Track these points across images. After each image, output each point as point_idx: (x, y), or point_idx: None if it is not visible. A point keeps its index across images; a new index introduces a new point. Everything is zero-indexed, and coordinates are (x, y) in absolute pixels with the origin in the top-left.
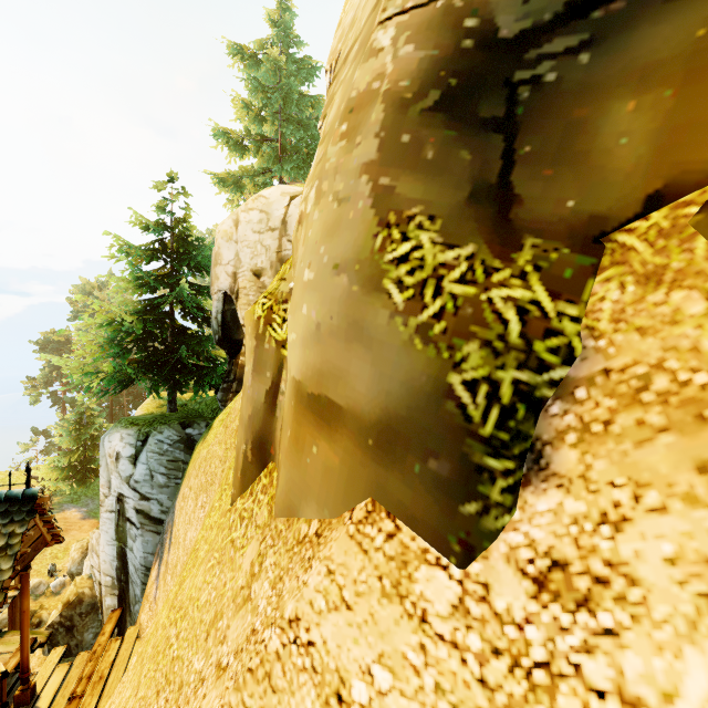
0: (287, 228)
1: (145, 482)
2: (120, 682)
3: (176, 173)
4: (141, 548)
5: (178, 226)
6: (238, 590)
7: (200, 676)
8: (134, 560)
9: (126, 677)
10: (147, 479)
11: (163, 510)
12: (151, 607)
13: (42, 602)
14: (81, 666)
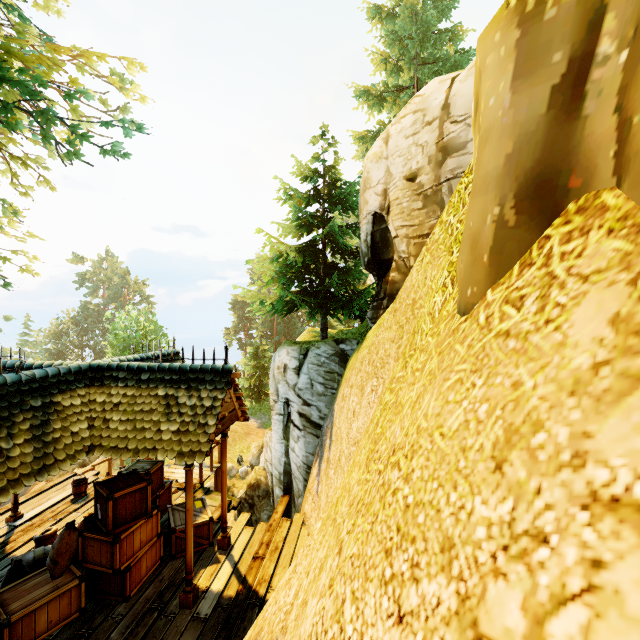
0: (449, 110)
1: (306, 390)
2: (291, 557)
3: (327, 125)
4: (303, 447)
5: (328, 174)
6: (581, 373)
7: (512, 529)
8: (297, 458)
9: (311, 541)
10: (308, 387)
11: (321, 416)
12: (313, 500)
13: (234, 482)
14: (261, 533)
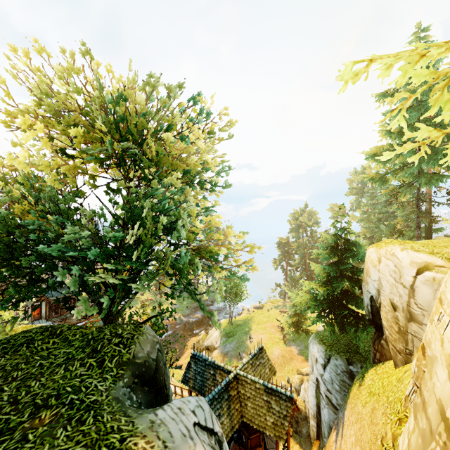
0: (413, 294)
1: (329, 383)
2: None
3: (343, 205)
4: (327, 414)
5: (344, 231)
6: None
7: None
8: (323, 416)
9: None
10: (330, 382)
11: (337, 403)
12: None
13: None
14: None
